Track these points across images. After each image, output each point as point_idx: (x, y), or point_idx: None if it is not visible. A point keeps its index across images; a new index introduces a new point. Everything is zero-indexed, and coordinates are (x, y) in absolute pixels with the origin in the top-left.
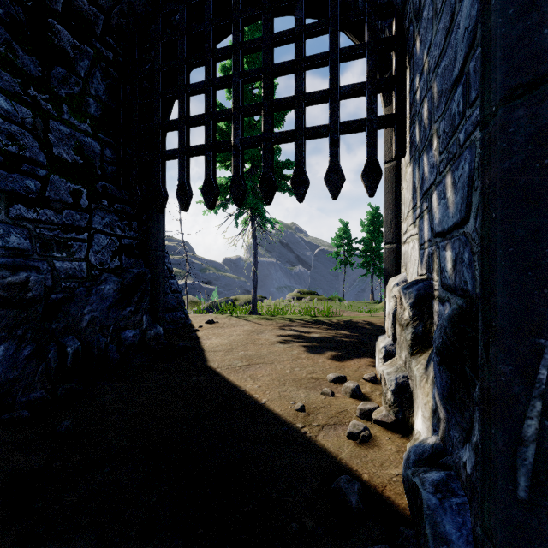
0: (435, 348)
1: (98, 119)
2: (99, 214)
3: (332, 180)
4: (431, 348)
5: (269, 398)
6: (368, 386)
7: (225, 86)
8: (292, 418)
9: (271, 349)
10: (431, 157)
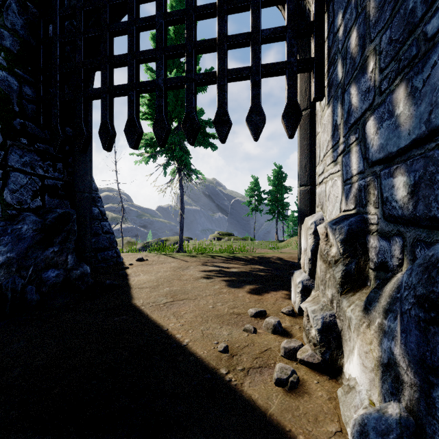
0: (414, 297)
1: (15, 54)
2: (17, 152)
3: (254, 120)
4: (365, 287)
5: (191, 338)
6: (287, 320)
7: (148, 26)
8: (215, 362)
9: (194, 285)
10: (365, 82)
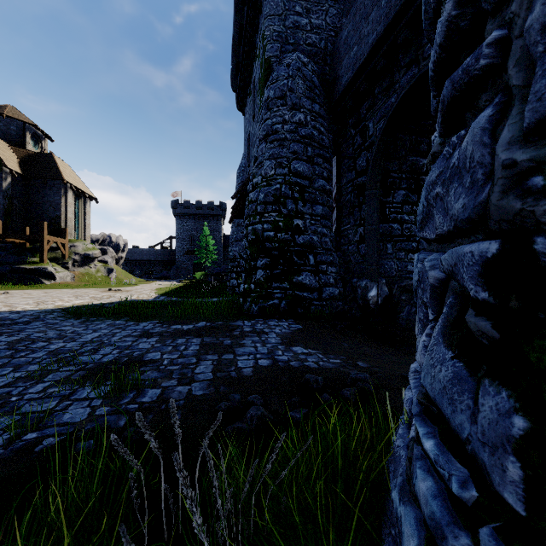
0: None
1: None
2: None
3: None
4: None
5: None
6: None
7: None
8: None
9: None
10: None
